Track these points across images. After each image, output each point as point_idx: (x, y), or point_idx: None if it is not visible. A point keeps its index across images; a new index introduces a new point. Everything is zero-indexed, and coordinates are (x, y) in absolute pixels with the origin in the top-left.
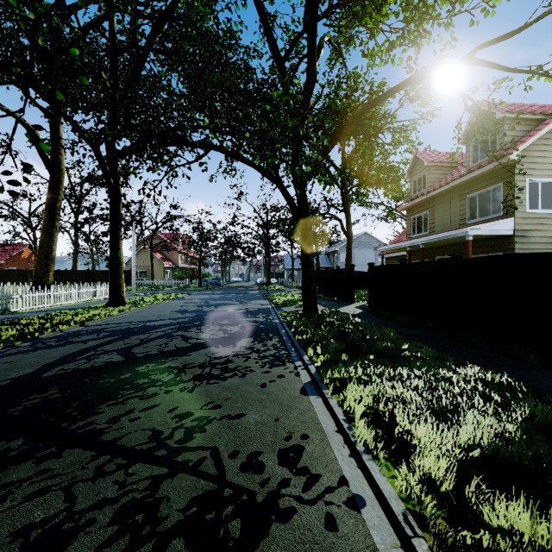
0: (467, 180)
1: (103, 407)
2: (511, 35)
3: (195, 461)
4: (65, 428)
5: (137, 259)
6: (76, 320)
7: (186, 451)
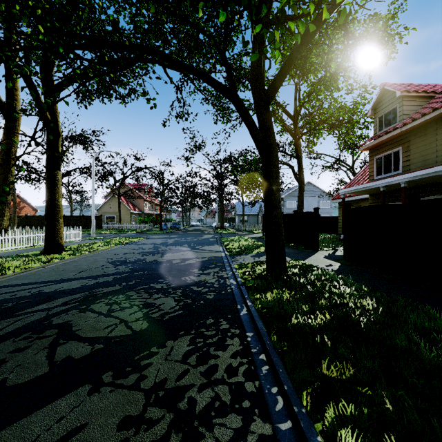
0: None
1: None
2: None
3: None
4: None
5: (107, 206)
6: None
7: None
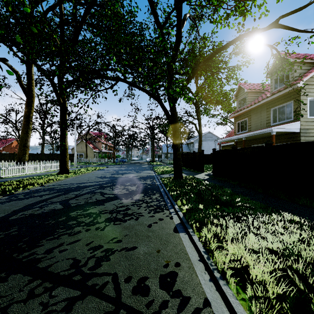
0: (271, 99)
1: (44, 241)
2: (301, 9)
3: (100, 285)
4: (14, 257)
5: (78, 147)
6: (38, 182)
7: (95, 276)
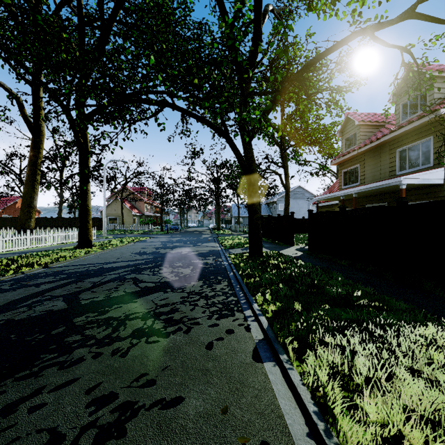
0: (397, 135)
1: (8, 383)
2: None
3: None
4: None
5: (110, 208)
6: (41, 262)
7: None
